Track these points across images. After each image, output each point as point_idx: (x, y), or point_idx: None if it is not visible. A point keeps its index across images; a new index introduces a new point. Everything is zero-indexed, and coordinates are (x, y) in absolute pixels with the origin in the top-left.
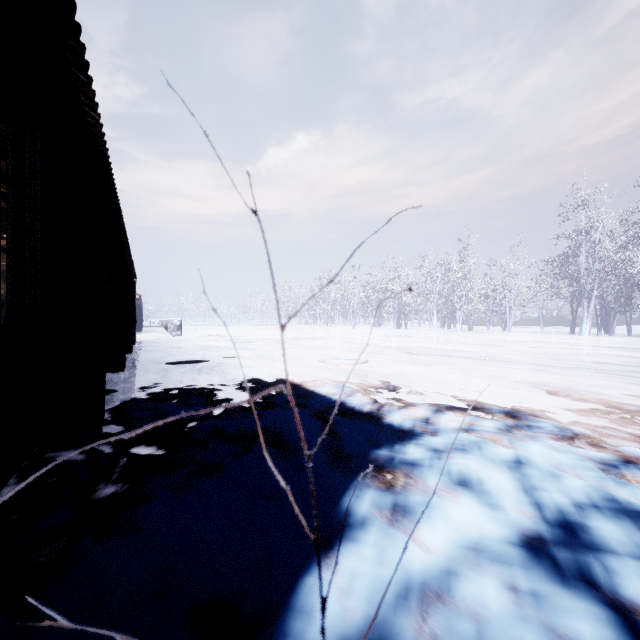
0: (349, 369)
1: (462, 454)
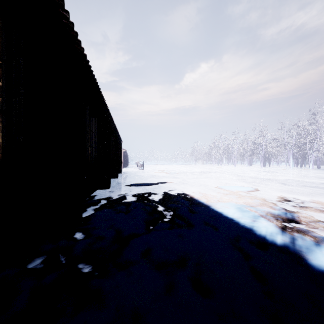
0: (243, 195)
1: None
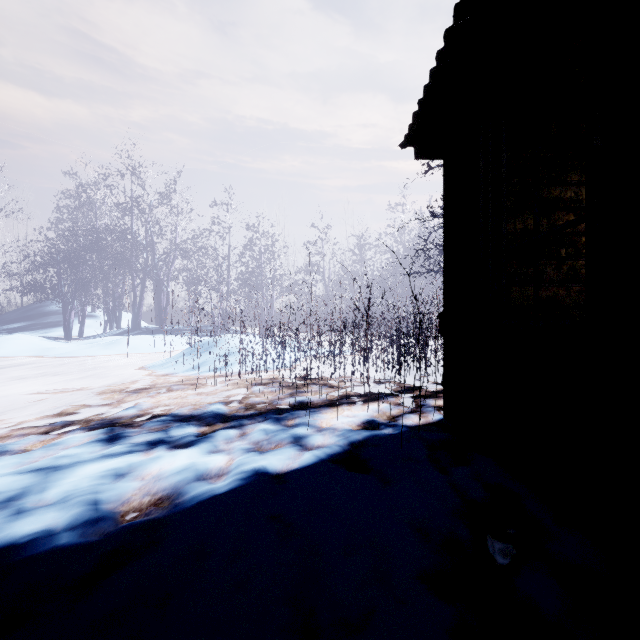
0: None
1: (19, 500)
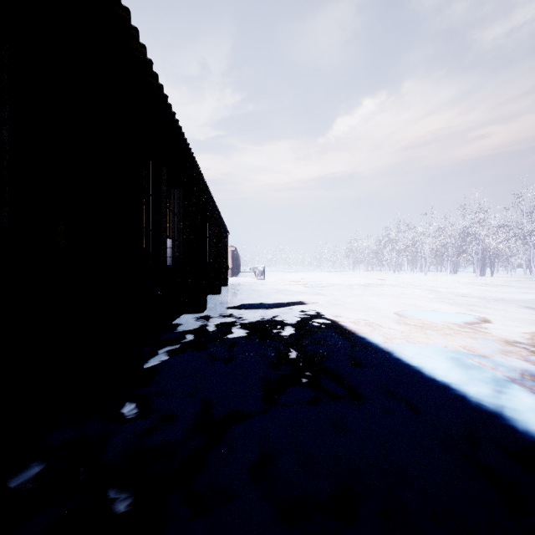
0: (455, 330)
1: None
